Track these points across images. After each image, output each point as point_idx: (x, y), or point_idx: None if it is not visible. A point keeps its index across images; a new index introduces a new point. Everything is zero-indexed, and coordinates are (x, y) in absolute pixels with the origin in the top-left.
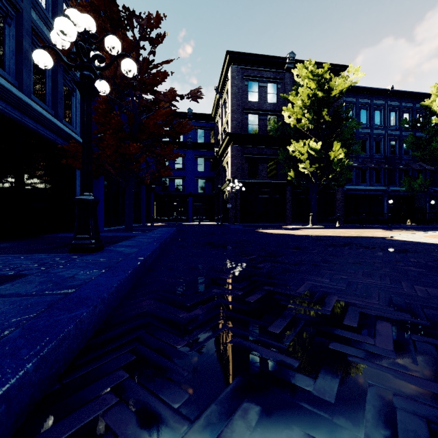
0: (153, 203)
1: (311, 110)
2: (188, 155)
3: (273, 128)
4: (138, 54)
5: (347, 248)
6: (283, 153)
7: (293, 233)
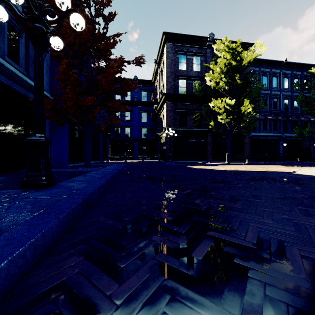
0: (109, 146)
1: (227, 75)
2: (134, 110)
3: (198, 89)
4: (94, 29)
5: (265, 182)
6: (205, 108)
7: (214, 168)
